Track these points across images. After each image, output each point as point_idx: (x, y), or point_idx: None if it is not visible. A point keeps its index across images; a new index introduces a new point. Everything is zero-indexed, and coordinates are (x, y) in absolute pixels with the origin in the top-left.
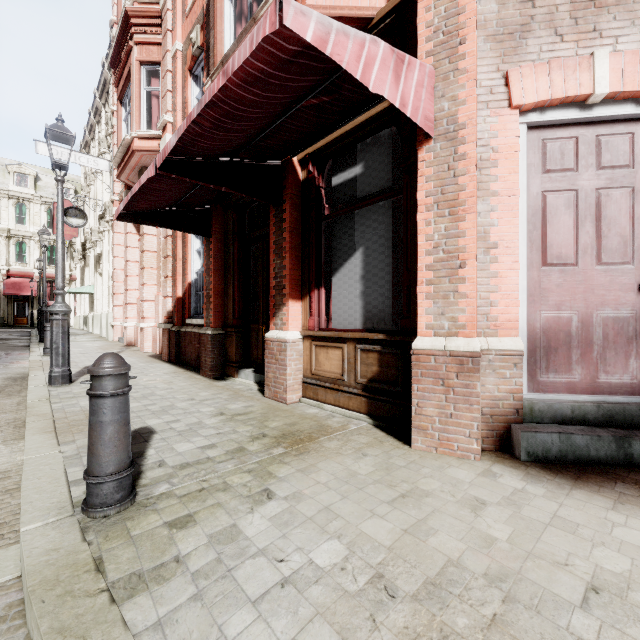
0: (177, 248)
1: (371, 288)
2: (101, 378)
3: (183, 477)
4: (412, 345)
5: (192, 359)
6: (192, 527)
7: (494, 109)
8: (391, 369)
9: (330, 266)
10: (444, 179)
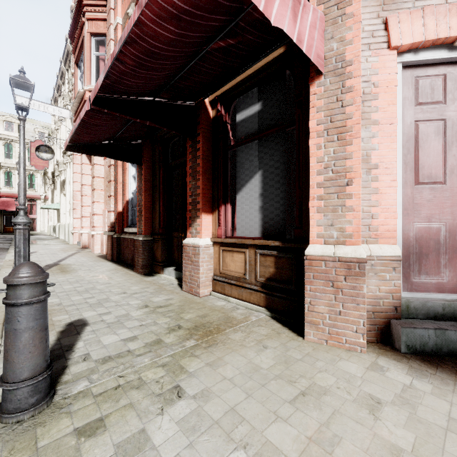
0: (118, 174)
1: (268, 203)
2: (15, 287)
3: (102, 373)
4: (305, 252)
5: (129, 259)
6: (101, 434)
7: (375, 50)
8: (285, 270)
9: (235, 186)
10: (333, 109)
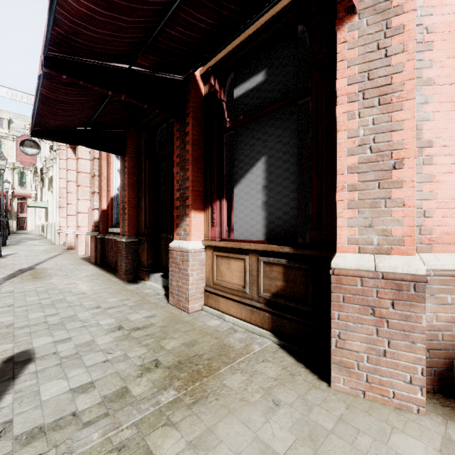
0: (102, 168)
1: (274, 198)
2: None
3: None
4: (331, 263)
5: (113, 262)
6: None
7: None
8: (298, 285)
9: (231, 178)
10: (372, 61)
